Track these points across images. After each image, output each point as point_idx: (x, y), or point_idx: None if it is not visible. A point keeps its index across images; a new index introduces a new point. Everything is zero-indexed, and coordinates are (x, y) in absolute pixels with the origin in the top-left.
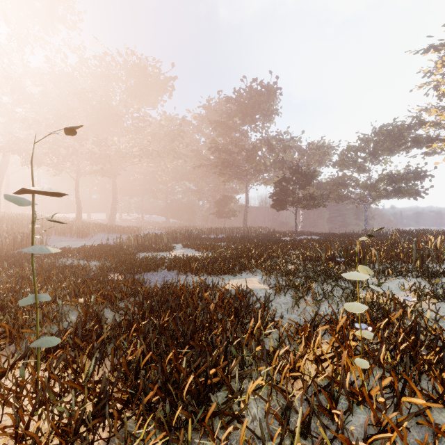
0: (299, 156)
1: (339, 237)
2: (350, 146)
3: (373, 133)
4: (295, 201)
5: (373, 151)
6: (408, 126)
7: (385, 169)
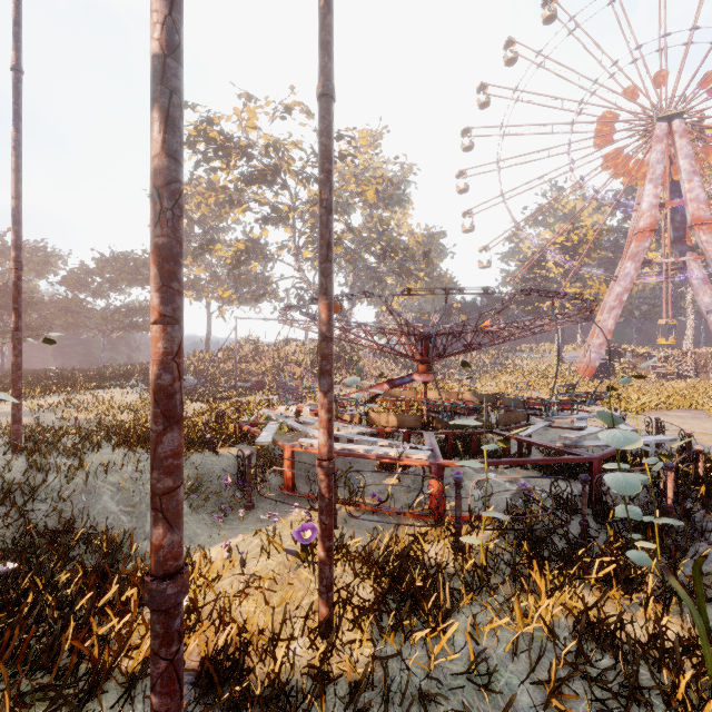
0: (2, 259)
1: (63, 371)
2: (83, 266)
3: (112, 257)
4: (3, 332)
5: (110, 279)
6: (145, 263)
7: (122, 301)
